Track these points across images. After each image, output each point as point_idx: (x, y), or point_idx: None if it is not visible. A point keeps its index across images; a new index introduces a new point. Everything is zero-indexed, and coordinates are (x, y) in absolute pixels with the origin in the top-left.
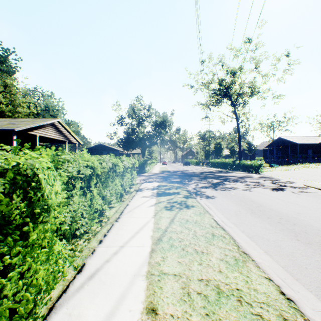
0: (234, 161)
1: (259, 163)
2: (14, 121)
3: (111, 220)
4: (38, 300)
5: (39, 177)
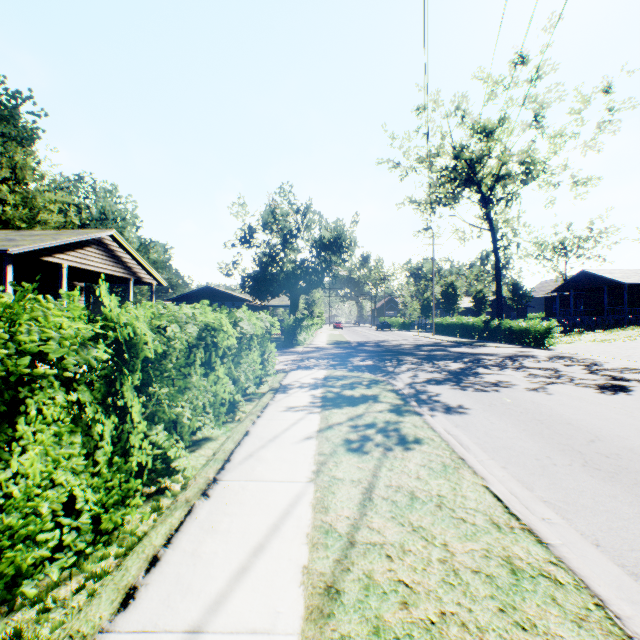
0: (488, 321)
1: (546, 325)
2: (16, 234)
3: (190, 493)
4: None
5: None
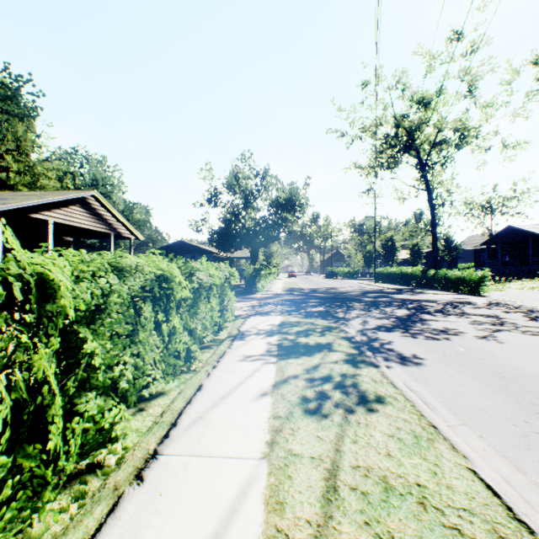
0: (426, 270)
1: (480, 274)
2: (9, 195)
3: (121, 475)
4: None
5: None
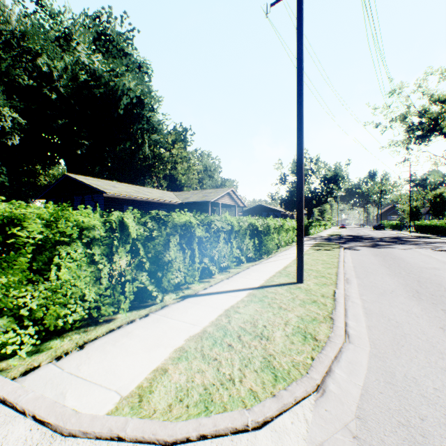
0: None
1: None
2: (204, 193)
3: (282, 250)
4: (270, 251)
5: (269, 225)
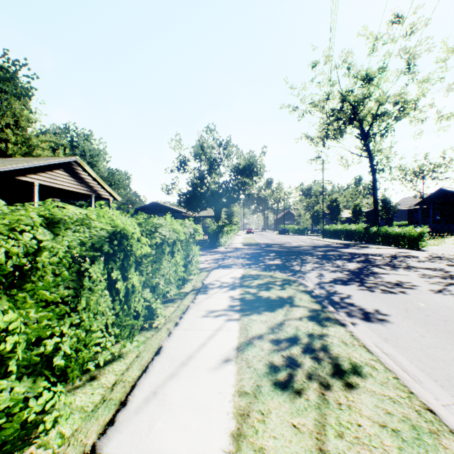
0: (368, 227)
1: (419, 231)
2: (1, 160)
3: None
4: None
5: None
